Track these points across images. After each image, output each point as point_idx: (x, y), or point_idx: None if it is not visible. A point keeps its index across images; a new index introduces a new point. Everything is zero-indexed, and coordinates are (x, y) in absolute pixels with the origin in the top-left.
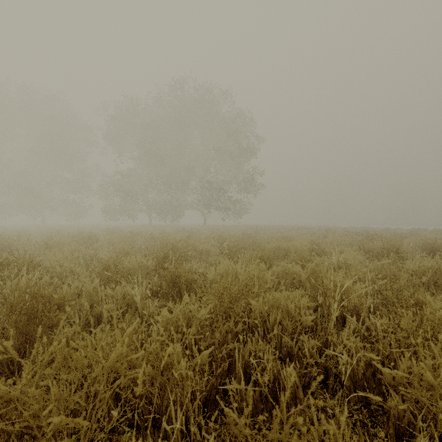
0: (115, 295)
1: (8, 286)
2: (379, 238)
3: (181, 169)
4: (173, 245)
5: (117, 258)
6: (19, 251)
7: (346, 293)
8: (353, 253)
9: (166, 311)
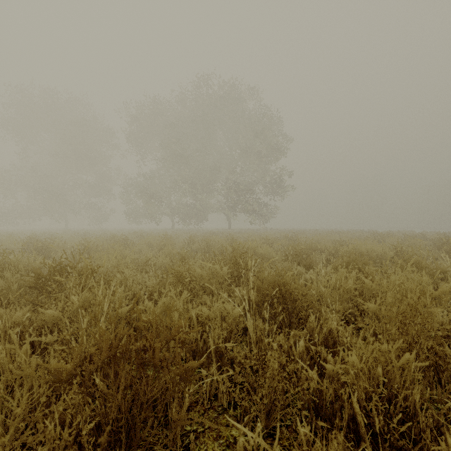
0: (212, 316)
1: (75, 301)
2: None
3: (205, 170)
4: (234, 248)
5: (172, 263)
6: (57, 255)
7: None
8: None
9: (354, 356)
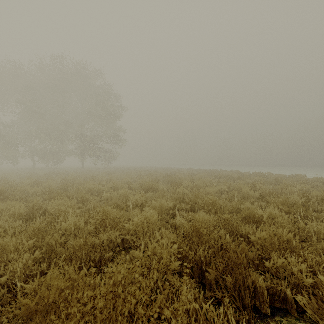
0: None
1: None
2: (167, 178)
3: (61, 124)
4: (0, 190)
5: None
6: None
7: (68, 215)
8: (124, 190)
9: None
